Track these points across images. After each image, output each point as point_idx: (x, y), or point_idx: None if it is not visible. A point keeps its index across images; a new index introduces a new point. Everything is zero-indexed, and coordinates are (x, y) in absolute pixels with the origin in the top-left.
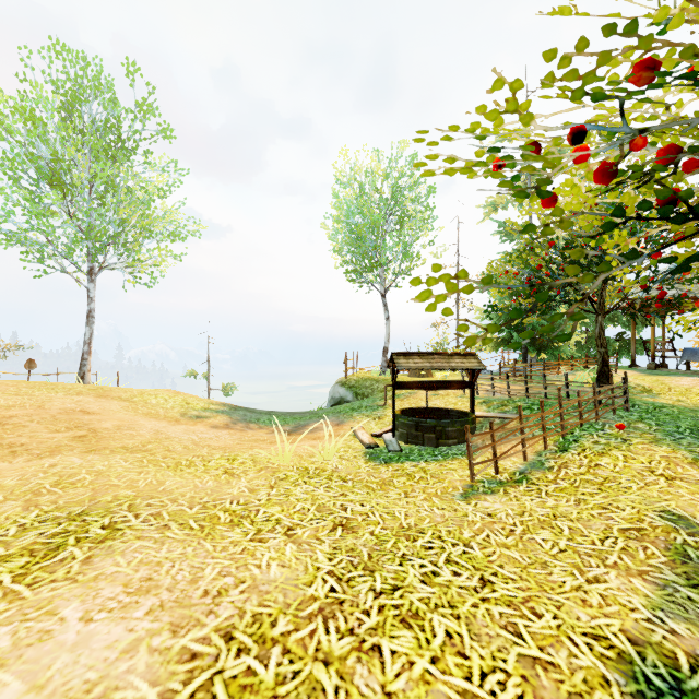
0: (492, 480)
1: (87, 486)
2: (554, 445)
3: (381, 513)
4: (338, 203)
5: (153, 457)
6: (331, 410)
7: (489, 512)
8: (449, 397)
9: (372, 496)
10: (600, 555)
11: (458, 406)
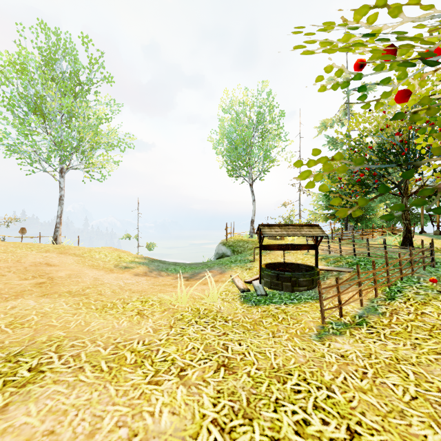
0: (338, 322)
1: (32, 326)
2: (382, 293)
3: (255, 353)
4: (221, 124)
5: (87, 300)
6: (216, 262)
7: (342, 353)
8: (297, 254)
9: (247, 335)
10: None
11: (304, 261)
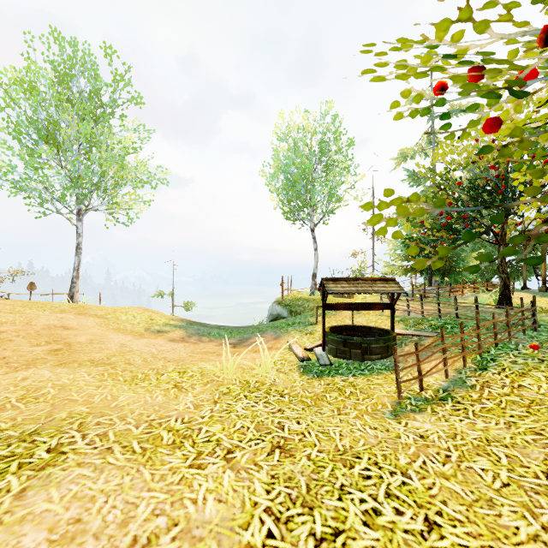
0: (417, 396)
1: (48, 401)
2: (472, 363)
3: (317, 433)
4: (275, 155)
5: (114, 370)
6: (270, 325)
7: (421, 434)
8: (370, 315)
9: (308, 412)
10: (547, 492)
11: (378, 324)
